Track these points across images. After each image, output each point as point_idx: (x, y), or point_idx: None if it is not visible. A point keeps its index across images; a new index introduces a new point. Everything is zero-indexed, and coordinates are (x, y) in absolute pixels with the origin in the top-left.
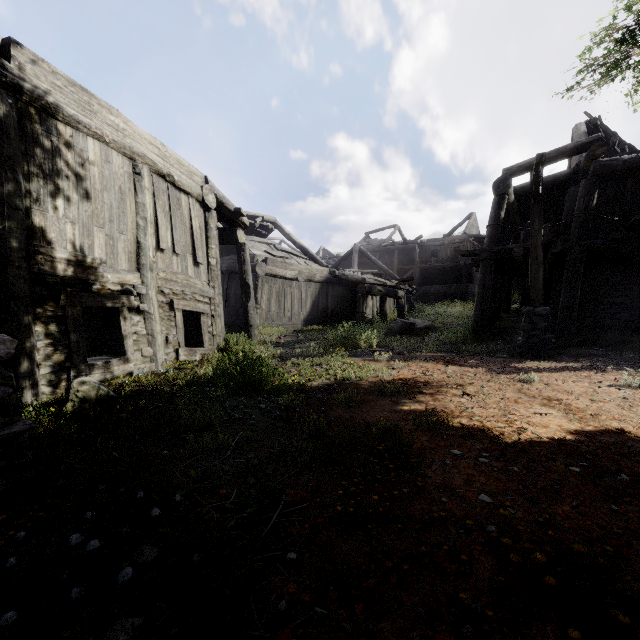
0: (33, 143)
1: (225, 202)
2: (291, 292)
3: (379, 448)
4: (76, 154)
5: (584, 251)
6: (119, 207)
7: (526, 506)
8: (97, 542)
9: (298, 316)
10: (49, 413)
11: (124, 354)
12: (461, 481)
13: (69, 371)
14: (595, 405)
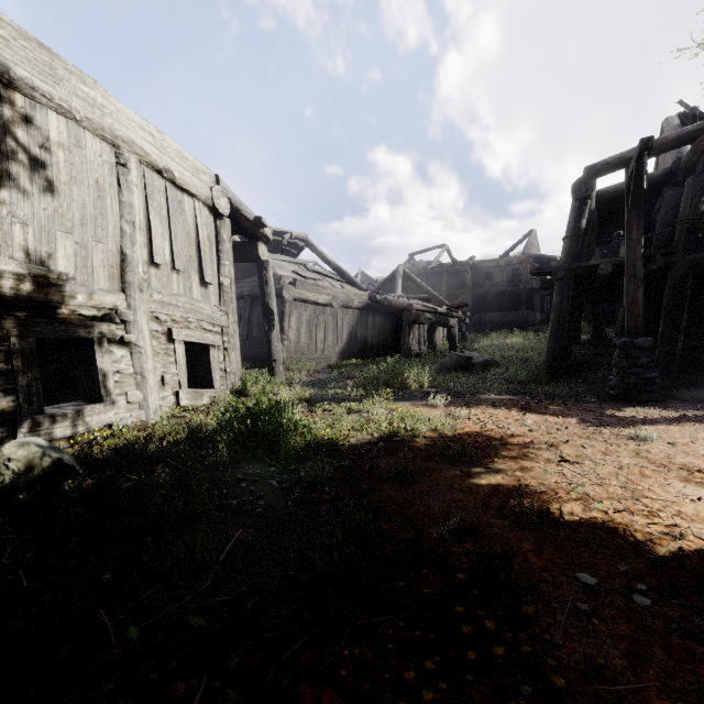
0: None
1: (242, 209)
2: (324, 320)
3: (462, 578)
4: (30, 132)
5: (692, 267)
6: (95, 207)
7: None
8: None
9: (333, 348)
10: None
11: (101, 400)
12: (621, 658)
13: (15, 426)
14: None
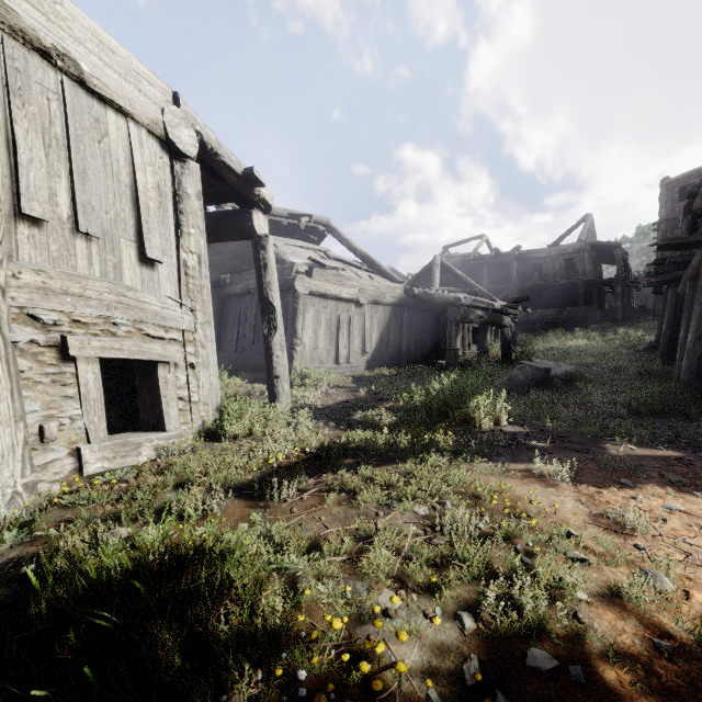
0: None
1: (222, 153)
2: (349, 319)
3: None
4: None
5: None
6: None
7: None
8: None
9: (359, 355)
10: None
11: None
12: None
13: None
14: None
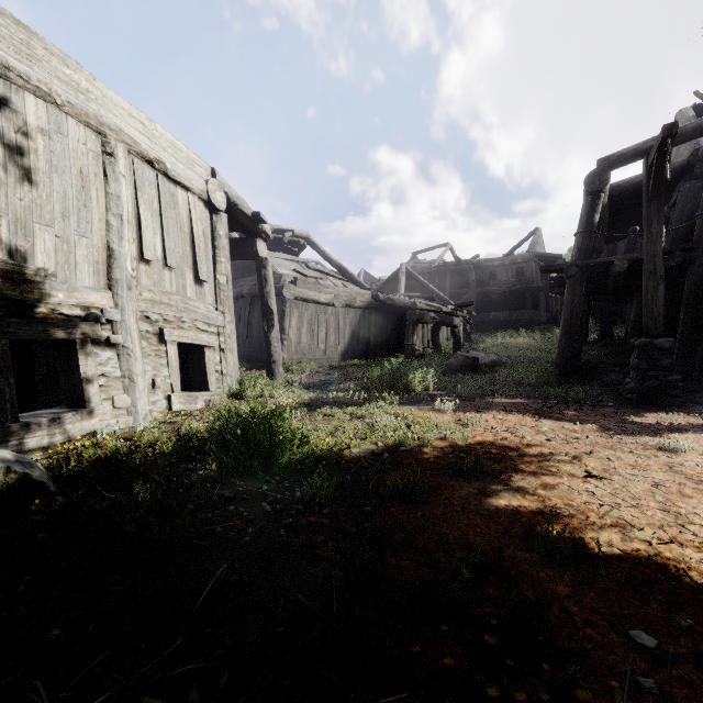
0: None
1: (239, 203)
2: (326, 320)
3: (491, 642)
4: (4, 115)
5: None
6: (79, 198)
7: None
8: None
9: (334, 349)
10: None
11: (84, 406)
12: None
13: None
14: None
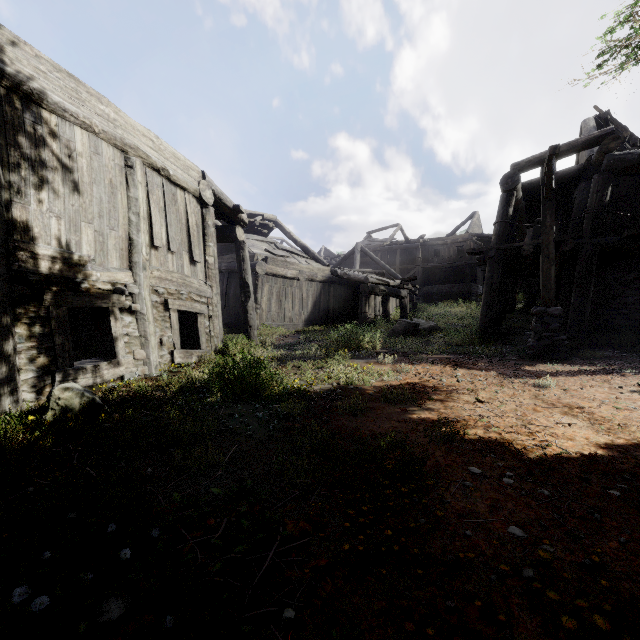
0: (14, 131)
1: (223, 198)
2: (292, 292)
3: (389, 467)
4: (62, 144)
5: (597, 249)
6: (109, 201)
7: (565, 541)
8: (47, 599)
9: (299, 316)
10: (27, 423)
11: (114, 357)
12: (485, 508)
13: (53, 376)
14: (621, 414)
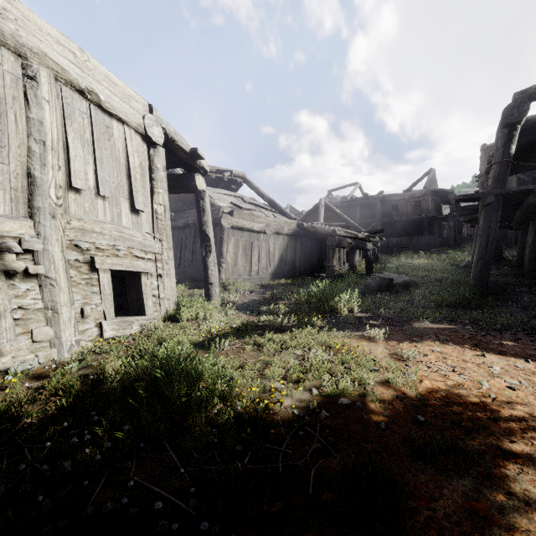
0: None
1: (177, 140)
2: (258, 245)
3: None
4: None
5: None
6: None
7: None
8: None
9: (266, 270)
10: None
11: None
12: None
13: None
14: None
